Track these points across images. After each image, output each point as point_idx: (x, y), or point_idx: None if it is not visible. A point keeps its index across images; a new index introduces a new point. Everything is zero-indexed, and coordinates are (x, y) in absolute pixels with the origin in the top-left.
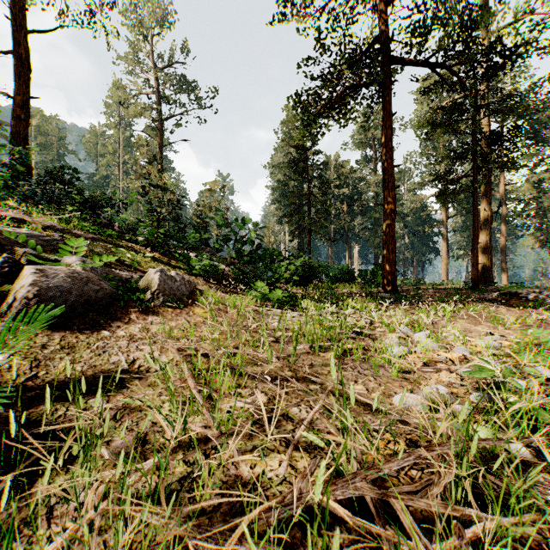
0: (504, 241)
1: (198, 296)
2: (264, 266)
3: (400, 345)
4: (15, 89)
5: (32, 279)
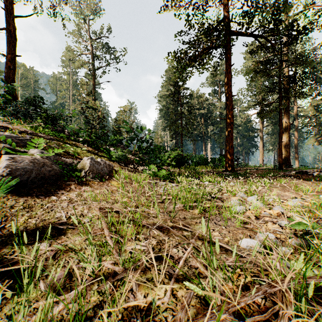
0: (297, 141)
1: (114, 173)
2: (155, 156)
3: (239, 204)
4: (7, 51)
5: (6, 164)
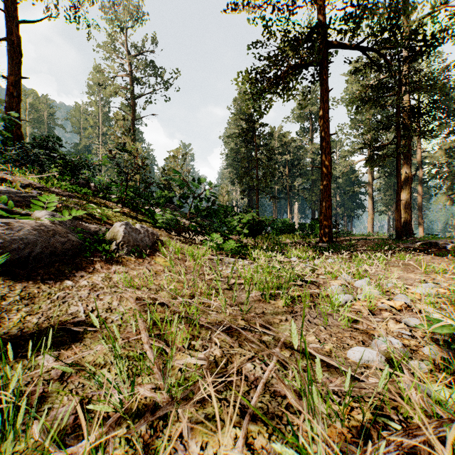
0: (421, 199)
1: (159, 246)
2: (219, 220)
3: (343, 292)
4: (9, 71)
5: None
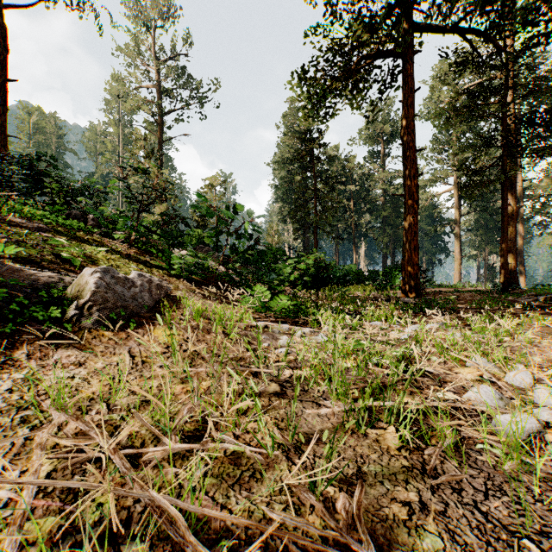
0: (522, 241)
1: (166, 307)
2: (267, 267)
3: (503, 403)
4: None
5: None
